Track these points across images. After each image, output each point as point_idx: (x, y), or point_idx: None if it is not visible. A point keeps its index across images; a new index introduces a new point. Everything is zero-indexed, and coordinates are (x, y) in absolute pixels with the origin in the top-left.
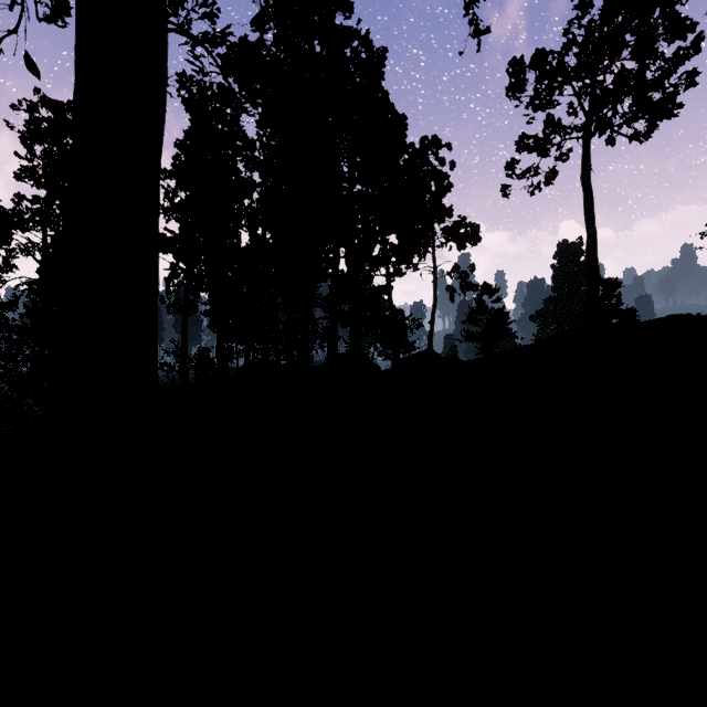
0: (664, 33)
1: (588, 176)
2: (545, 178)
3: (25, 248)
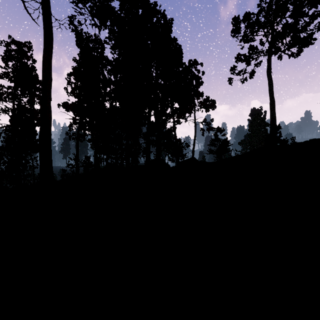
0: (308, 3)
1: (270, 73)
2: (249, 74)
3: (4, 110)
